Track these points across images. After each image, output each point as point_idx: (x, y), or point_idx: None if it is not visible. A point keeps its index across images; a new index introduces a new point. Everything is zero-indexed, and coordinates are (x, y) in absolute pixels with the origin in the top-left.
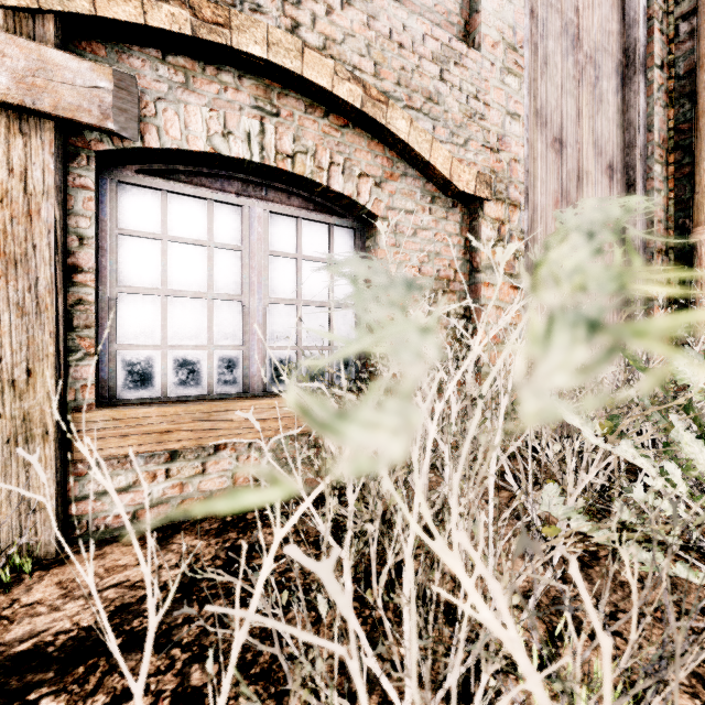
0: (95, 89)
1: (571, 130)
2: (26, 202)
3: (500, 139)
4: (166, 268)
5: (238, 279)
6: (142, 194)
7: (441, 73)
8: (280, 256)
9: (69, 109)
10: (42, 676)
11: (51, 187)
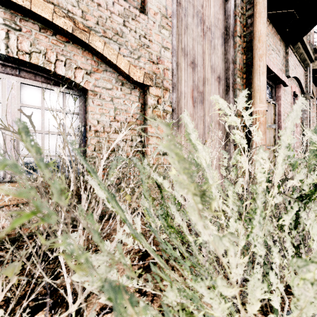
0: None
1: (199, 59)
2: None
3: (158, 58)
4: None
5: None
6: None
7: (124, 22)
8: (29, 107)
9: None
10: None
11: None
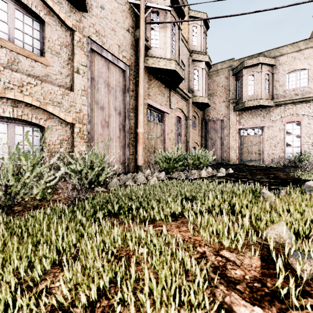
0: None
1: (106, 105)
2: None
3: (80, 110)
4: None
5: (6, 140)
6: None
7: (62, 97)
8: (18, 135)
9: None
10: None
11: None
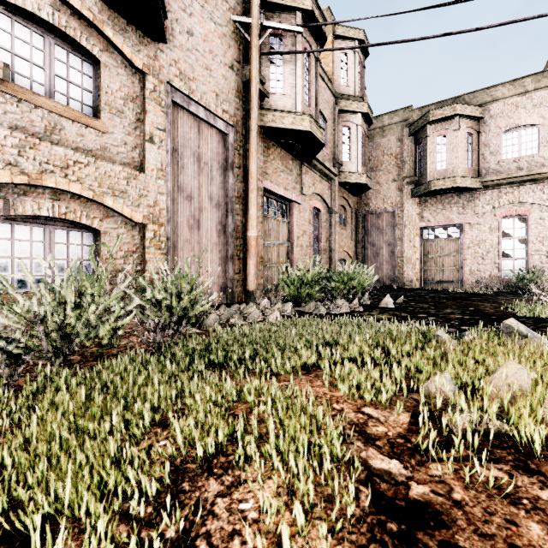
0: None
1: (196, 192)
2: None
3: (155, 202)
4: (14, 249)
5: (43, 252)
6: (4, 225)
7: (127, 183)
8: (60, 244)
9: None
10: None
11: None
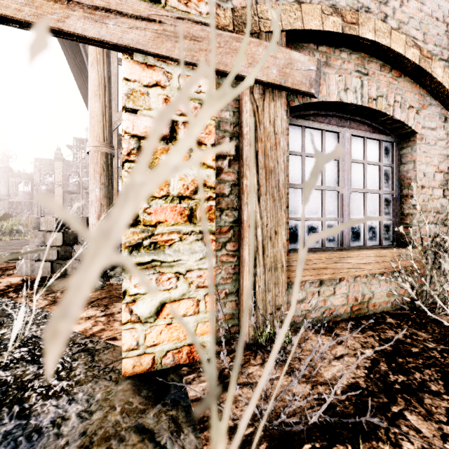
0: (308, 71)
1: None
2: (274, 138)
3: None
4: (304, 172)
5: (335, 177)
6: (293, 129)
7: None
8: (356, 162)
9: (297, 84)
10: (382, 400)
11: (284, 129)
